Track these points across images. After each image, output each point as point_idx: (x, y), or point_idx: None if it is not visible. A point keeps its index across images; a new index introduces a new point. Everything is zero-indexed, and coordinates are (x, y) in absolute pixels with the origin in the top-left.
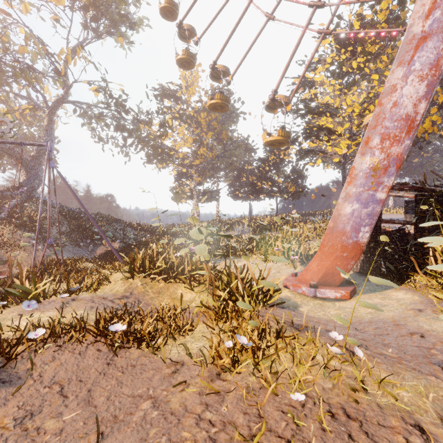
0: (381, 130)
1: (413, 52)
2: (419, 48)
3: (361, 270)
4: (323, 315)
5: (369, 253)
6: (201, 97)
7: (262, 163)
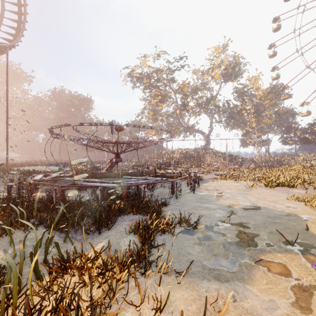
0: None
1: None
2: None
3: None
4: None
5: None
6: (262, 91)
7: (311, 126)
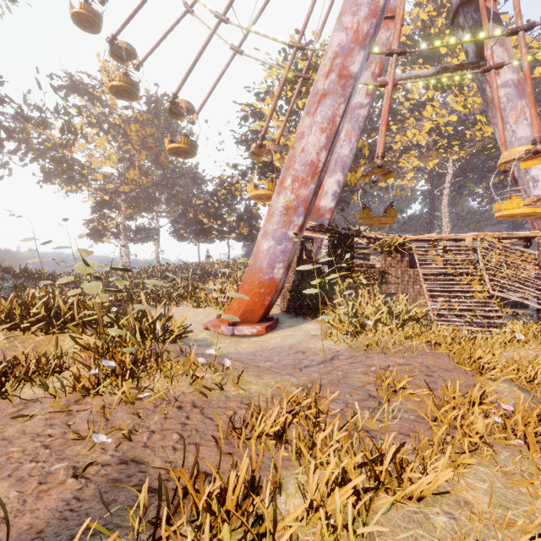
0: (292, 172)
1: (317, 106)
2: (320, 102)
3: (288, 309)
4: (234, 349)
5: (295, 292)
6: (131, 102)
7: (211, 198)
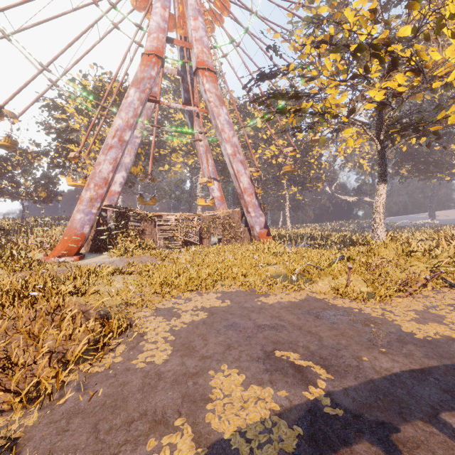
0: (94, 181)
1: (108, 151)
2: (110, 150)
3: (91, 250)
4: None
5: (95, 240)
6: None
7: (3, 161)
